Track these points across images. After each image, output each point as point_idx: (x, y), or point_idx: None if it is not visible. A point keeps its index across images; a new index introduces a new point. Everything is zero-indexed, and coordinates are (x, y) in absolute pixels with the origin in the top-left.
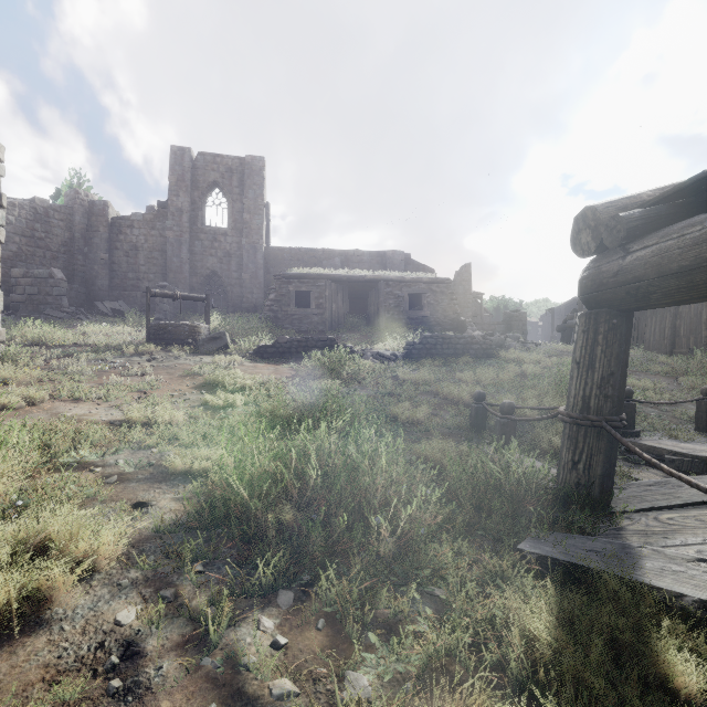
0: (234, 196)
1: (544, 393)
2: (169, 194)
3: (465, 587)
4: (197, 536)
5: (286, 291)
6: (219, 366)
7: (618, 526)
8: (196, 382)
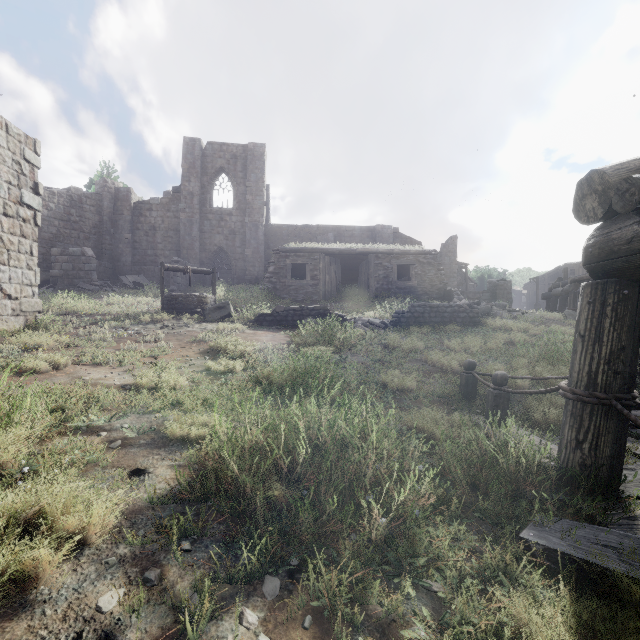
0: (238, 179)
1: (534, 362)
2: (182, 180)
3: (465, 582)
4: (188, 508)
5: (284, 264)
6: (222, 333)
7: (631, 514)
8: (201, 348)
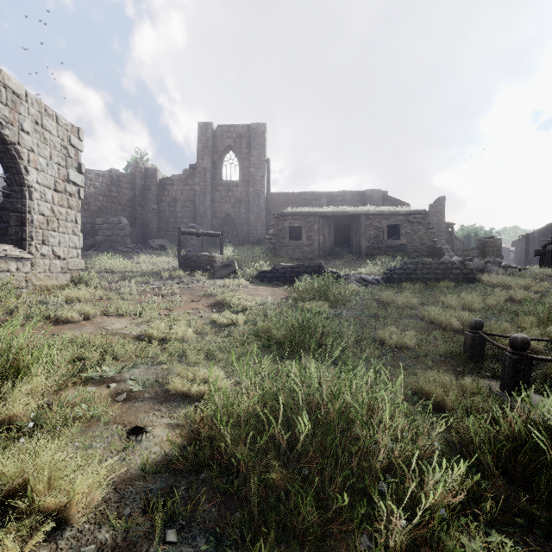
0: (243, 155)
1: (543, 321)
2: (197, 159)
3: None
4: (180, 480)
5: (282, 226)
6: (228, 288)
7: None
8: (209, 302)
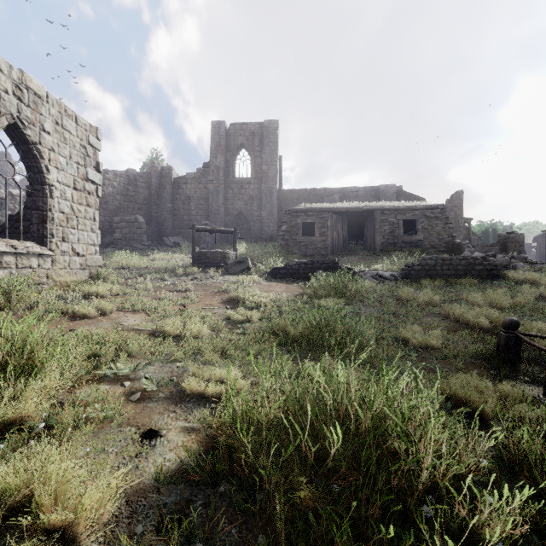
0: (256, 153)
1: None
2: (210, 157)
3: None
4: (196, 493)
5: (295, 223)
6: (241, 284)
7: None
8: (223, 298)
